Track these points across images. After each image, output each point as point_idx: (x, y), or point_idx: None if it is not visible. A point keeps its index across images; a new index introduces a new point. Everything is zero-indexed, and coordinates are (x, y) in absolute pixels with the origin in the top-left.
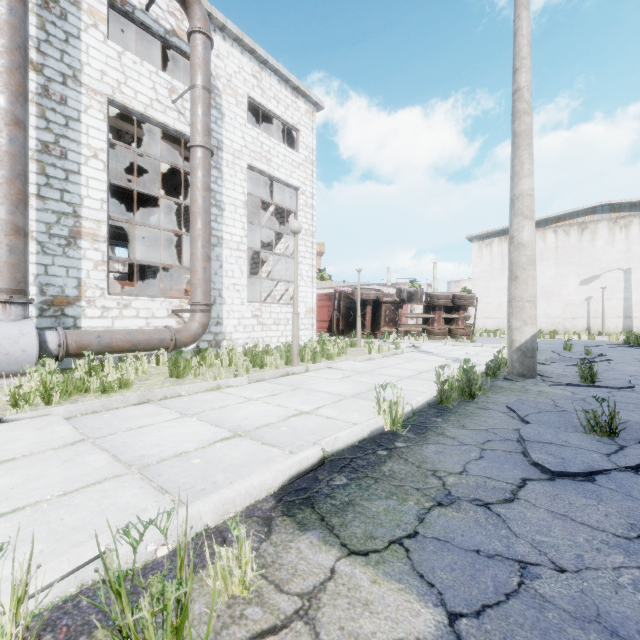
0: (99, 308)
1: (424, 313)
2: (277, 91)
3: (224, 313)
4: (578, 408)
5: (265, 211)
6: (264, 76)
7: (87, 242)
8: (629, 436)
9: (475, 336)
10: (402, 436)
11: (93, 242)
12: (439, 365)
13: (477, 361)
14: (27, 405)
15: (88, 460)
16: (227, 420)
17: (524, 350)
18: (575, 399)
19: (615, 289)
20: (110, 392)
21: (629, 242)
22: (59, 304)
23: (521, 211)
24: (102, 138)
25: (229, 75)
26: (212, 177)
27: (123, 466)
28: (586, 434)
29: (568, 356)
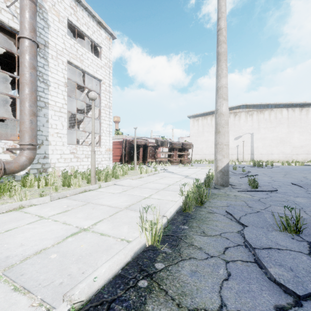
0: None
1: (169, 152)
2: (87, 21)
3: (50, 151)
4: (261, 207)
5: (82, 92)
6: (78, 10)
7: None
8: (306, 231)
9: (192, 163)
10: (161, 252)
11: None
12: (178, 180)
13: (196, 177)
14: None
15: None
16: None
17: (223, 171)
18: (255, 200)
19: (247, 142)
20: None
21: (253, 122)
22: None
23: (222, 95)
24: None
25: (53, 2)
26: (40, 63)
27: None
28: (281, 232)
29: (236, 172)
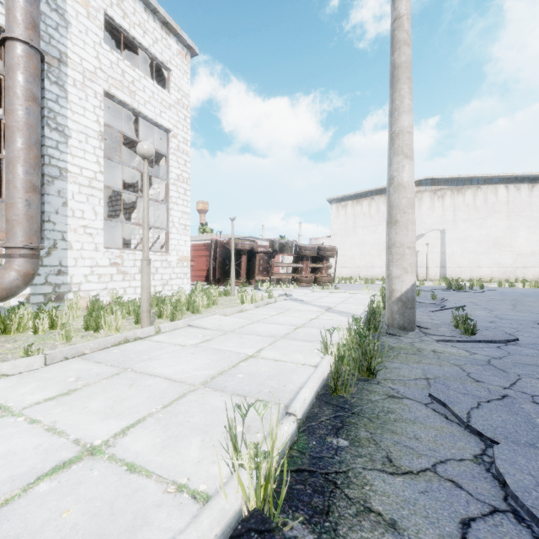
0: None
1: (294, 263)
2: (143, 19)
3: (69, 260)
4: (502, 382)
5: (135, 154)
6: None
7: None
8: None
9: (335, 283)
10: None
11: None
12: (314, 316)
13: (348, 309)
14: None
15: None
16: None
17: (405, 300)
18: (482, 363)
19: (435, 245)
20: None
21: (444, 209)
22: None
23: (401, 149)
24: None
25: None
26: (51, 94)
27: None
28: None
29: (421, 301)
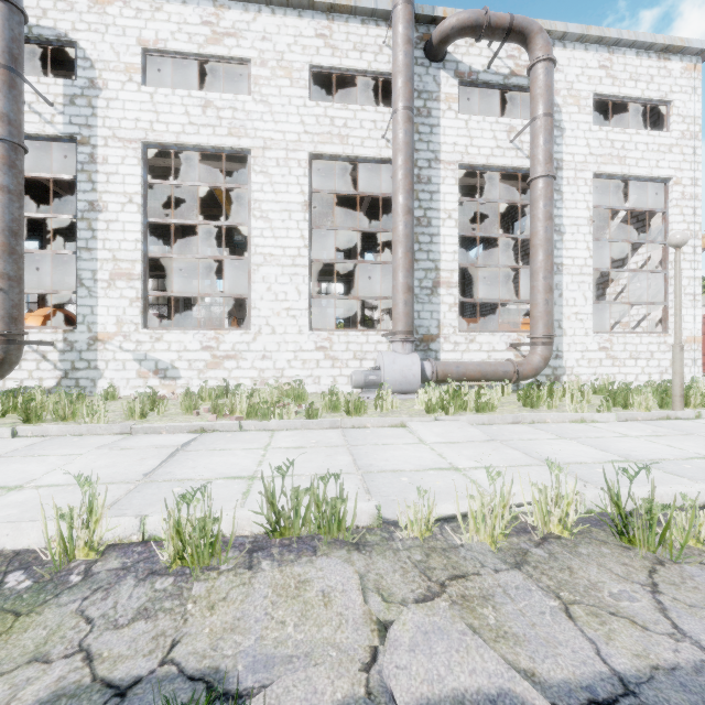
0: (452, 343)
1: None
2: (634, 68)
3: (564, 346)
4: None
5: (611, 219)
6: (615, 59)
7: (444, 289)
8: None
9: None
10: None
11: (448, 289)
12: None
13: None
14: (443, 412)
15: (508, 452)
16: (610, 448)
17: None
18: None
19: None
20: (481, 412)
21: None
22: (426, 341)
23: None
24: (454, 200)
25: (569, 83)
26: None
27: (538, 460)
28: None
29: None
